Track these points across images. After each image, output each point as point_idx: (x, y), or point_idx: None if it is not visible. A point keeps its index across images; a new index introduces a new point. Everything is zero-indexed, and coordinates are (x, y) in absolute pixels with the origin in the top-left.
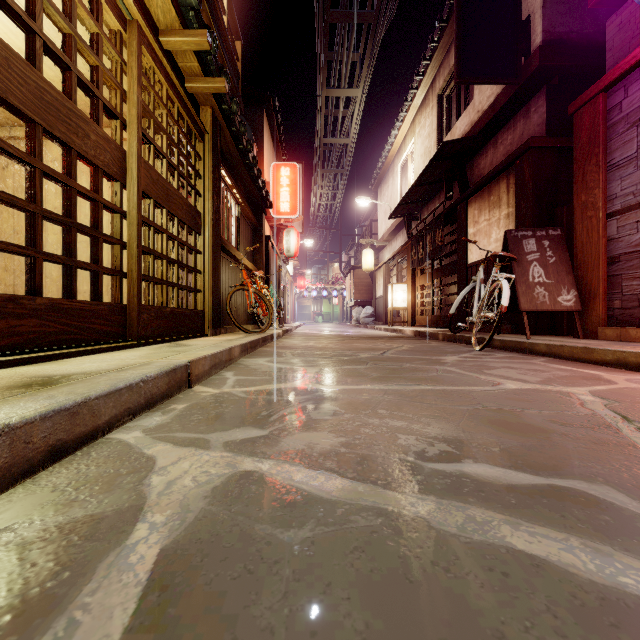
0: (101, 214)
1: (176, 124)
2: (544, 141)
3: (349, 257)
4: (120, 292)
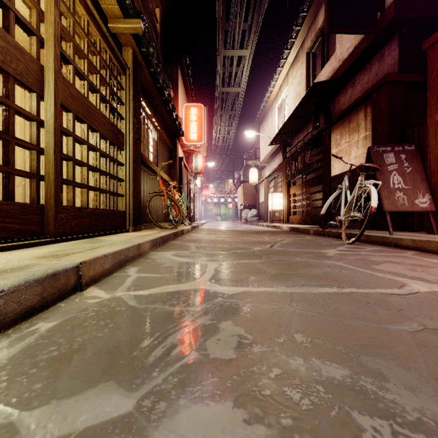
0: (13, 119)
1: (98, 53)
2: (397, 76)
3: (239, 175)
4: (37, 193)
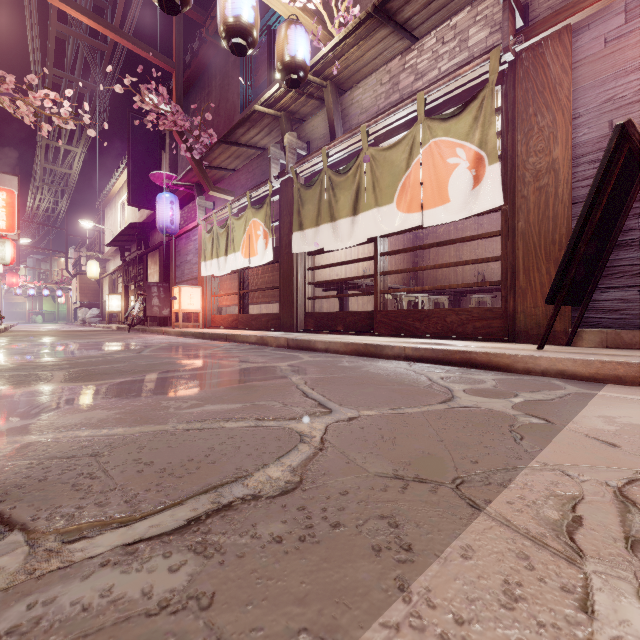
0: None
1: None
2: (168, 243)
3: (79, 256)
4: None
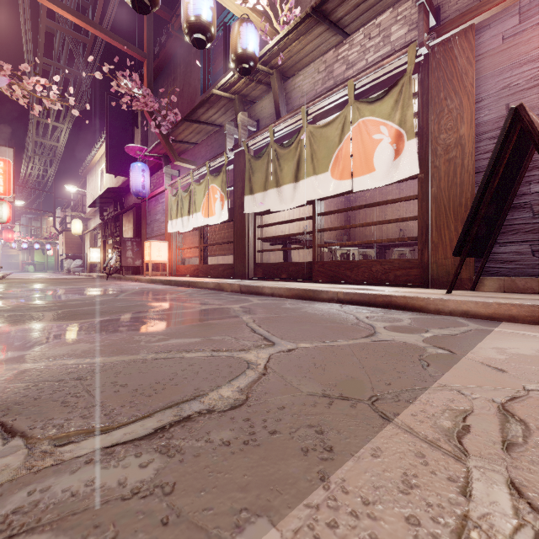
0: None
1: None
2: (140, 205)
3: (65, 215)
4: None
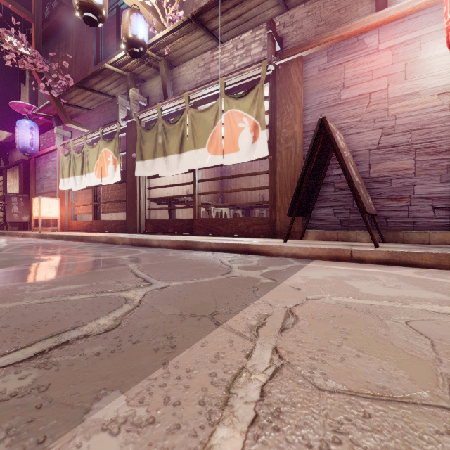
0: None
1: None
2: (28, 161)
3: None
4: None
